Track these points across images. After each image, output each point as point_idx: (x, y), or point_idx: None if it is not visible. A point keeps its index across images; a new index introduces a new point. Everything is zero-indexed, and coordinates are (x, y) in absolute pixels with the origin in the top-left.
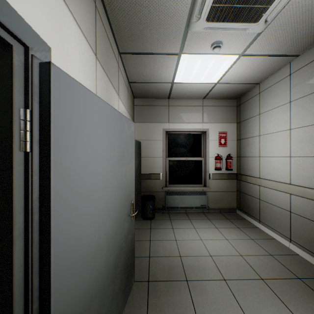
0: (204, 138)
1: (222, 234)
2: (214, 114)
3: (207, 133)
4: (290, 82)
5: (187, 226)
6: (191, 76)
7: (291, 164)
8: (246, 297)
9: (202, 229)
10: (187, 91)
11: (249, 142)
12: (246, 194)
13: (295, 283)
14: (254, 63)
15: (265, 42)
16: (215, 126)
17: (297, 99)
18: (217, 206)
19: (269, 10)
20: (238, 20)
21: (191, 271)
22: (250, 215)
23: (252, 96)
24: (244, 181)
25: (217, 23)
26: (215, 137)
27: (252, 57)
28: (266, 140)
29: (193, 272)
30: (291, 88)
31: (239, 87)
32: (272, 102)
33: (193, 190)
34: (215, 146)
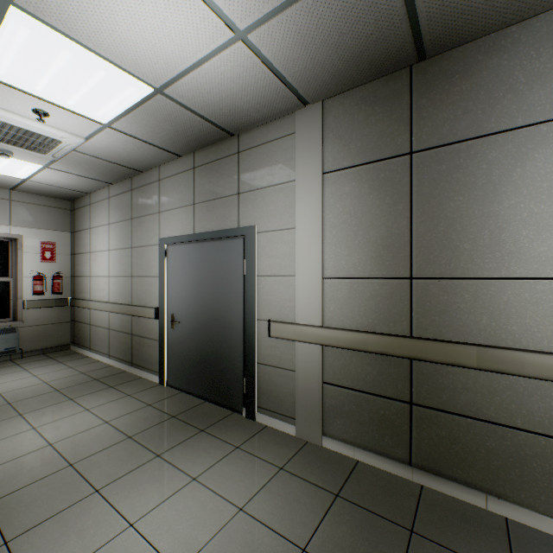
0: (15, 249)
1: (31, 373)
2: (34, 215)
3: (19, 242)
4: (110, 205)
5: None
6: None
7: (110, 283)
8: (30, 404)
9: (0, 376)
10: None
11: (83, 258)
12: (80, 322)
13: (90, 383)
14: (69, 176)
15: (68, 167)
16: (35, 233)
17: (113, 223)
18: (39, 346)
19: (52, 152)
20: (21, 147)
21: None
22: (84, 346)
23: (85, 205)
24: (78, 307)
25: None
26: (35, 248)
27: (63, 172)
28: (96, 258)
29: None
30: (110, 211)
31: (65, 190)
32: (99, 219)
33: None
34: (36, 262)
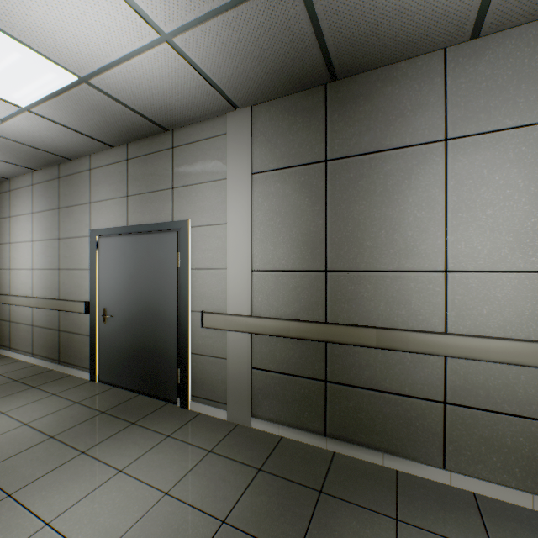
0: None
1: None
2: None
3: None
4: (34, 193)
5: None
6: None
7: (34, 276)
8: None
9: None
10: None
11: (2, 249)
12: None
13: (8, 384)
14: None
15: None
16: None
17: (38, 213)
18: None
19: None
20: None
21: None
22: (2, 345)
23: (4, 191)
24: None
25: None
26: None
27: None
28: (17, 249)
29: None
30: (34, 199)
31: None
32: (21, 207)
33: None
34: None
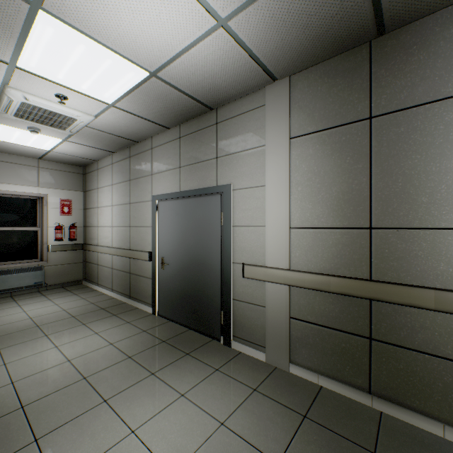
0: (42, 205)
1: (54, 302)
2: (56, 179)
3: (45, 199)
4: (113, 170)
5: (9, 306)
6: (12, 138)
7: (113, 232)
8: (53, 327)
9: (31, 304)
10: (11, 148)
11: (92, 212)
12: (90, 262)
13: (98, 311)
14: (82, 147)
15: (82, 140)
16: (56, 193)
17: (115, 184)
18: (59, 281)
19: (70, 128)
20: (47, 125)
21: (2, 331)
22: (93, 281)
23: (94, 170)
24: (88, 250)
25: (27, 120)
26: (56, 204)
27: (77, 144)
28: (102, 212)
29: (5, 332)
30: (113, 174)
31: (79, 159)
32: (105, 181)
33: (23, 267)
34: (57, 215)
